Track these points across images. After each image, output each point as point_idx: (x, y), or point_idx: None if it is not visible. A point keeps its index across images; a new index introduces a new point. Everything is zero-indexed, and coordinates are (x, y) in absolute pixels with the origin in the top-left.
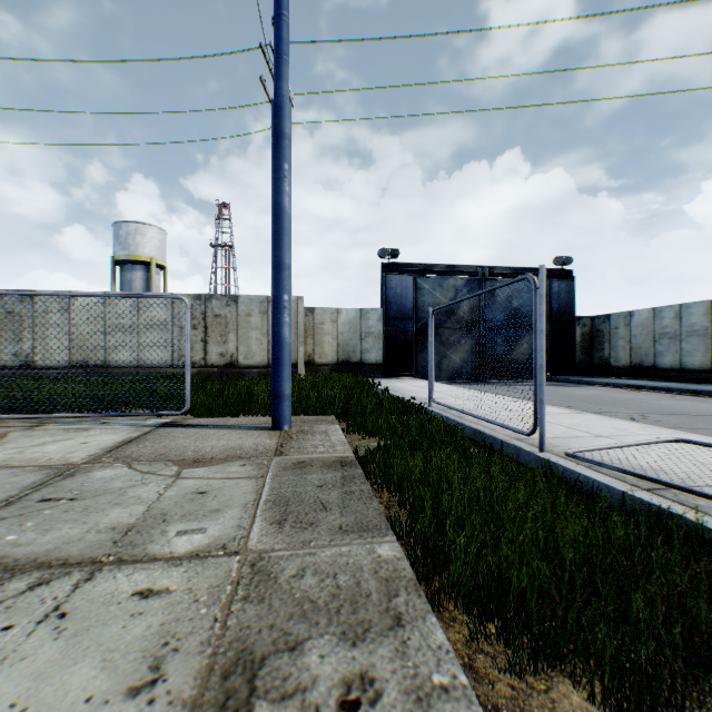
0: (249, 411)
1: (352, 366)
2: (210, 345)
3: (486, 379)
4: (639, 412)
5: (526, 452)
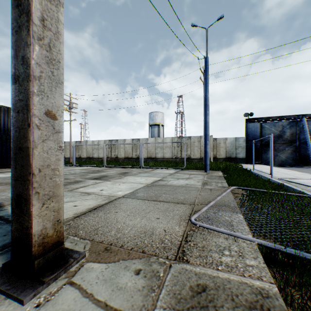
0: (197, 169)
1: (231, 159)
2: (182, 152)
3: (300, 166)
4: None
5: (267, 178)
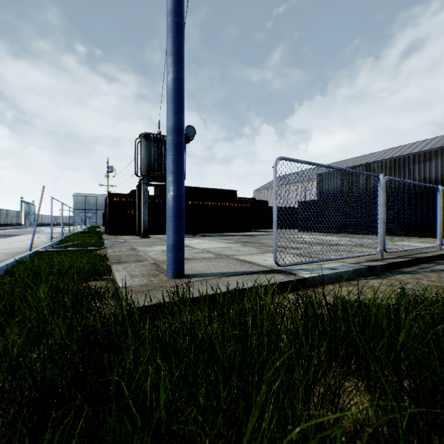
0: None
1: None
2: None
3: None
4: None
5: None
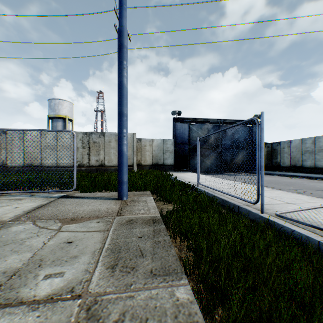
0: (108, 188)
1: (159, 166)
2: (91, 156)
3: (222, 172)
4: (300, 189)
5: (253, 213)
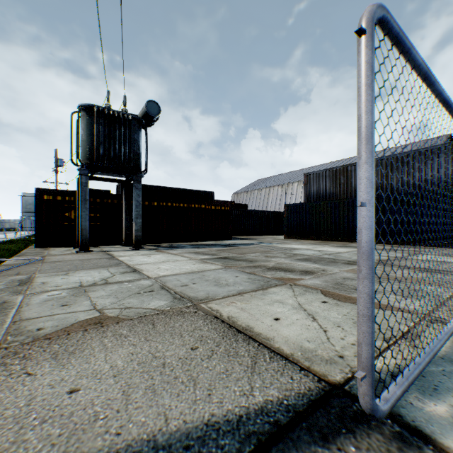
0: None
1: None
2: None
3: None
4: None
5: None
